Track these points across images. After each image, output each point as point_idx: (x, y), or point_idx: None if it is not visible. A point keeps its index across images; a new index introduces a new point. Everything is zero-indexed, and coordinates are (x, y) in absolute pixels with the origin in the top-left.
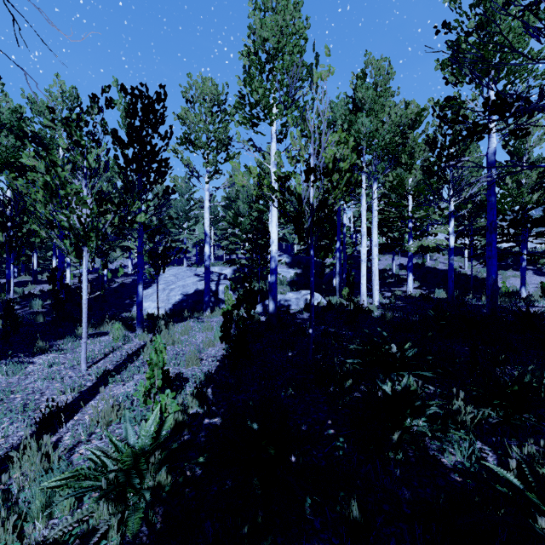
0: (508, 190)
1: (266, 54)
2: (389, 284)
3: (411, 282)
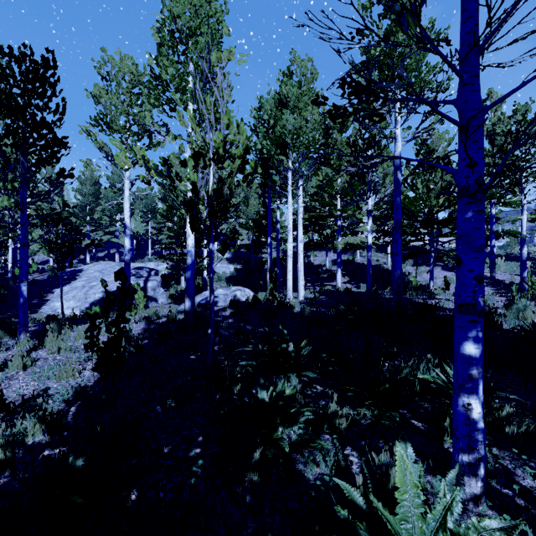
0: (420, 194)
1: (179, 32)
2: (322, 279)
3: (340, 277)
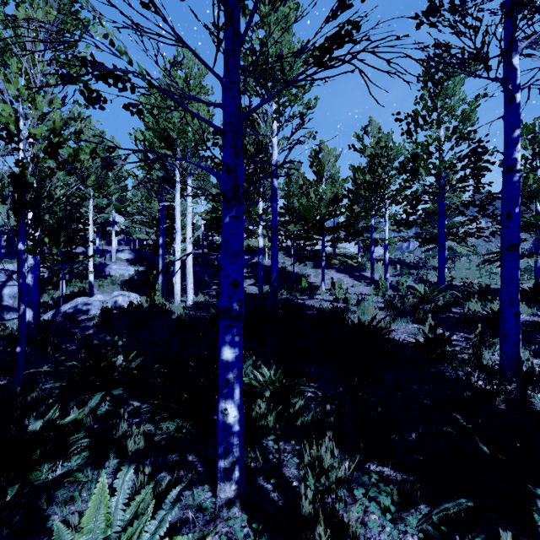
0: (312, 202)
1: None
2: None
3: None
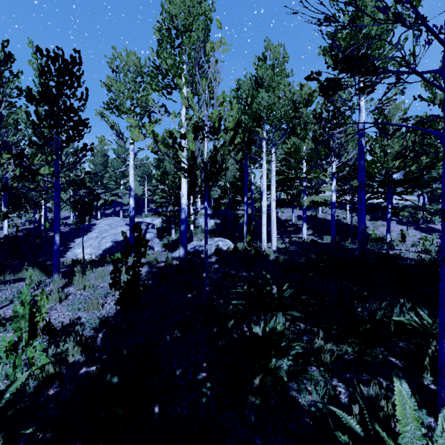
0: (377, 157)
1: (175, 29)
2: (289, 232)
3: (305, 230)
